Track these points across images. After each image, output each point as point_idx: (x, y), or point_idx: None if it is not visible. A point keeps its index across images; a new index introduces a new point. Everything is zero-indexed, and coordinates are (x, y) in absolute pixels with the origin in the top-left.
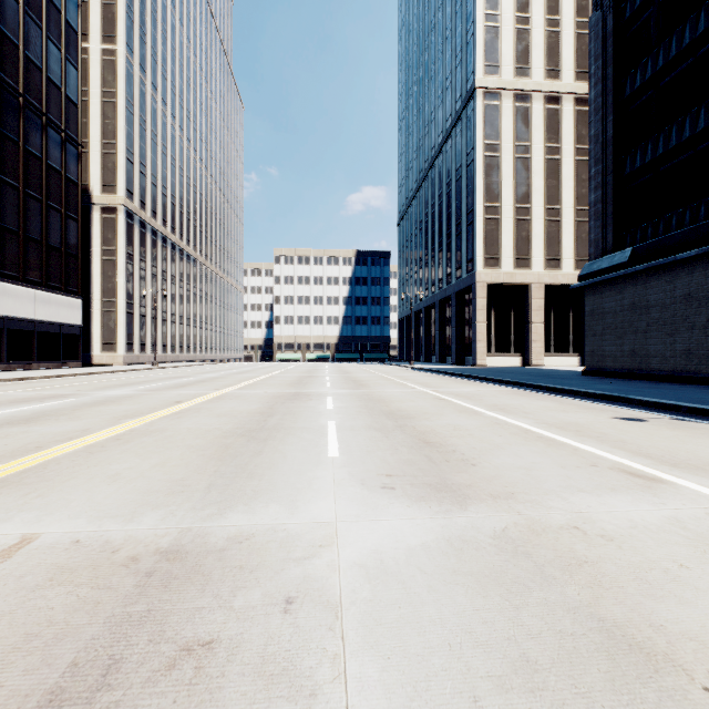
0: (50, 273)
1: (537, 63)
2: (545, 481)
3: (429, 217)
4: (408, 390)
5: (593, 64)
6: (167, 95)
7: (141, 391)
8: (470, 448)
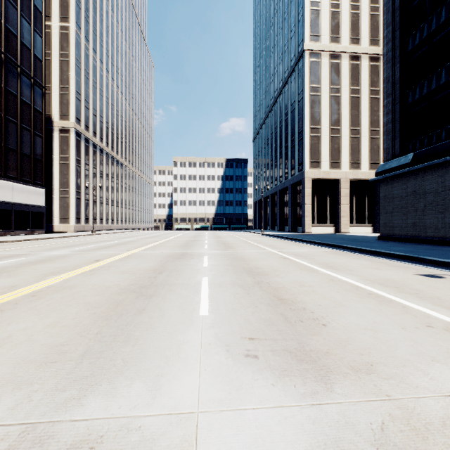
0: (23, 171)
1: (345, 34)
2: (395, 346)
3: (273, 136)
4: (261, 251)
5: (385, 30)
6: (103, 57)
7: (75, 252)
8: (316, 305)
